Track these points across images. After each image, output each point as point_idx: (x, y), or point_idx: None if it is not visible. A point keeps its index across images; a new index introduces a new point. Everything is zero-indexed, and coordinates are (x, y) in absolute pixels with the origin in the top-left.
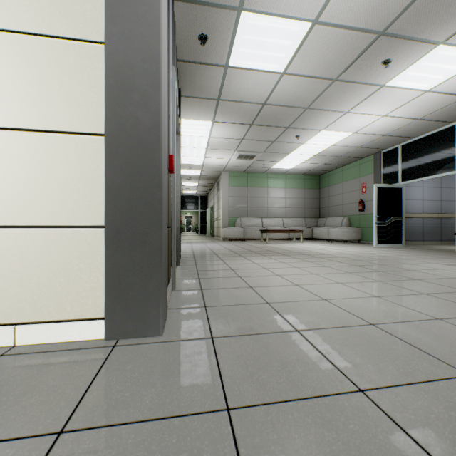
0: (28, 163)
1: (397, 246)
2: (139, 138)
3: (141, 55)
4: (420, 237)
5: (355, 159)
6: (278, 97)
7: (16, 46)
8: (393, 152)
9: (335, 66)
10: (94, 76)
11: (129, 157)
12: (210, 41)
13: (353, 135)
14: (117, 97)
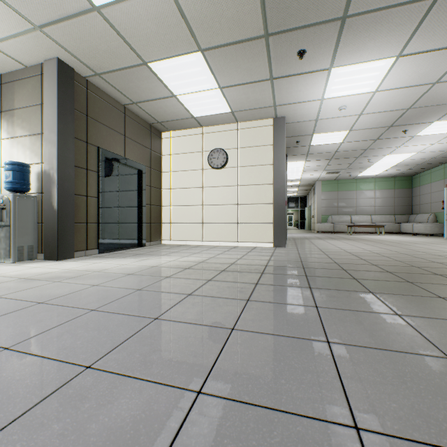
0: (258, 210)
1: None
2: (280, 204)
3: (281, 186)
4: None
5: (439, 164)
6: (343, 149)
7: (256, 188)
8: None
9: (372, 136)
10: (271, 191)
11: (278, 208)
12: (300, 142)
13: (417, 154)
14: (276, 196)
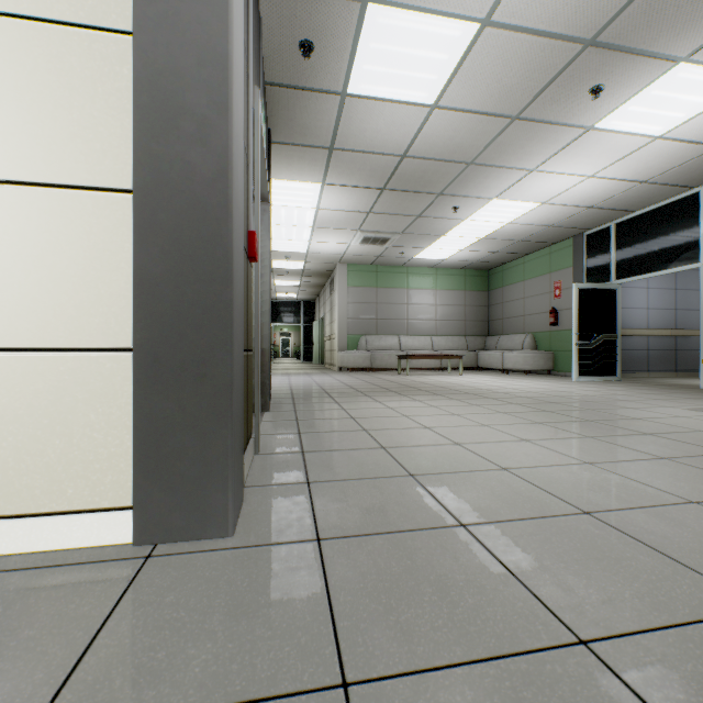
0: None
1: (609, 379)
2: (192, 197)
3: (196, 55)
4: (644, 366)
5: (544, 244)
6: (426, 145)
7: None
8: (603, 233)
9: (517, 96)
10: (114, 90)
11: (175, 230)
12: (318, 52)
13: (541, 207)
14: (155, 126)
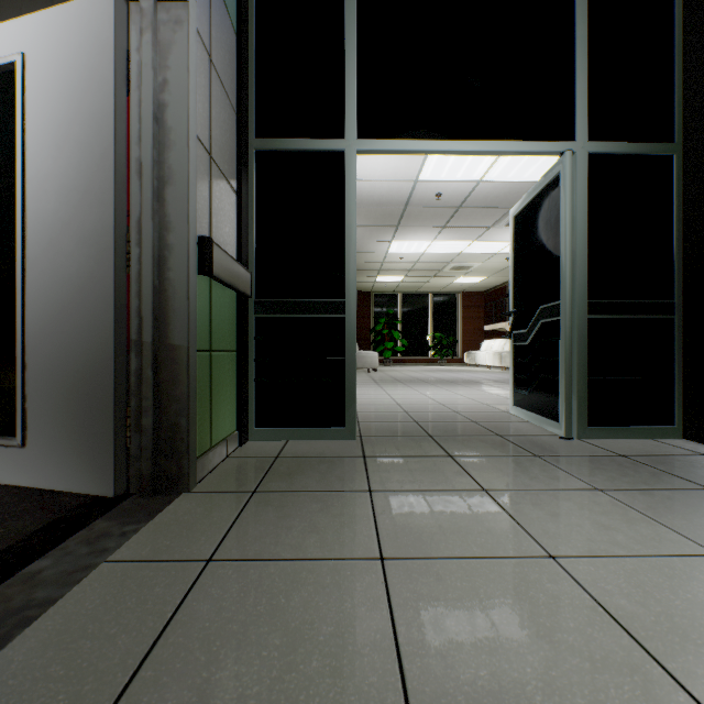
0: None
1: (546, 426)
2: None
3: None
4: None
5: None
6: None
7: None
8: None
9: None
10: None
11: None
12: None
13: None
14: None
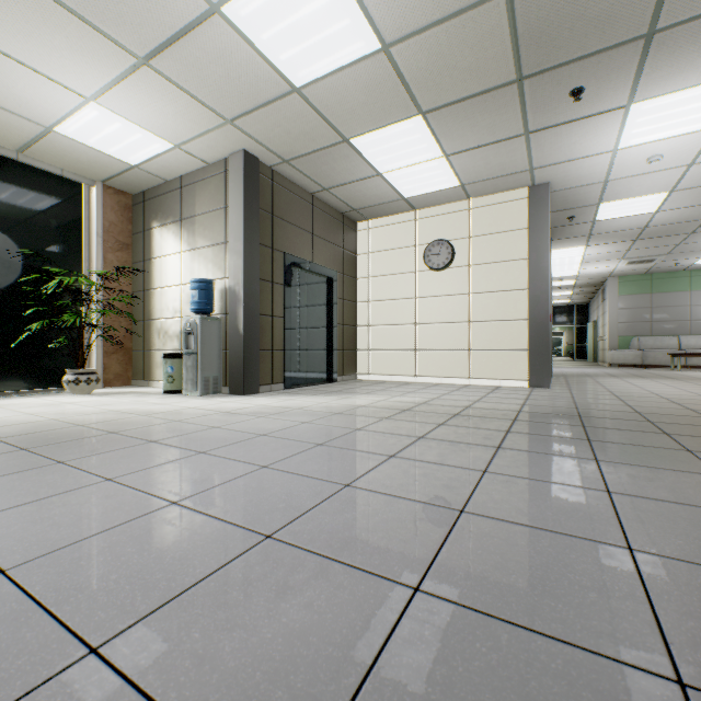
0: (503, 331)
1: None
2: (540, 320)
3: (541, 292)
4: None
5: None
6: (660, 221)
7: (500, 296)
8: None
9: None
10: (524, 301)
11: (536, 327)
12: (576, 217)
13: None
14: (532, 307)
